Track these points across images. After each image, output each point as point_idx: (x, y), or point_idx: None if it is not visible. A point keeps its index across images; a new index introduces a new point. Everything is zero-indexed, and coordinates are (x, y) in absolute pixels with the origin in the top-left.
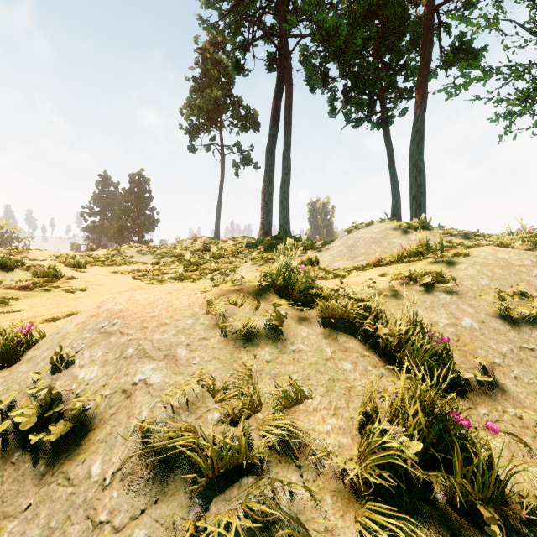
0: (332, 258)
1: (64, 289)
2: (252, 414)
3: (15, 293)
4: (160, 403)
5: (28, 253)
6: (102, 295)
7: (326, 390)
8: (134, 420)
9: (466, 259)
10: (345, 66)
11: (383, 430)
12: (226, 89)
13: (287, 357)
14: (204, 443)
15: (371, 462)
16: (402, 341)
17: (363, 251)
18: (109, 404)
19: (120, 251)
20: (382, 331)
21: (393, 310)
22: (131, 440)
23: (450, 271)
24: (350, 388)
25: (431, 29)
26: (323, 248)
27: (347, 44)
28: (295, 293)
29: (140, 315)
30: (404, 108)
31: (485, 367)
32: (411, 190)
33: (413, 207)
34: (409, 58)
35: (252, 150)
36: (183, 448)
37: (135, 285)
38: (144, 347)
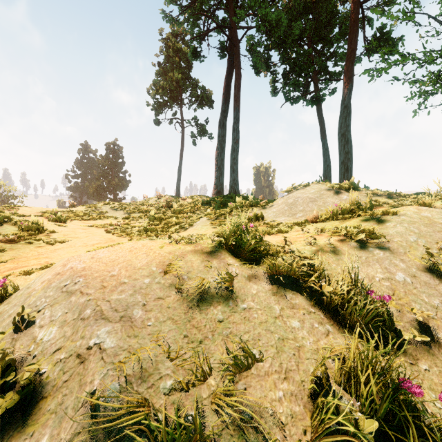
0: (275, 215)
1: (45, 242)
2: (204, 380)
3: (2, 245)
4: (112, 370)
5: (18, 210)
6: (78, 247)
7: (277, 351)
8: (85, 390)
9: (395, 218)
10: (284, 53)
11: (334, 394)
12: (185, 72)
13: (238, 316)
14: (153, 423)
15: (327, 440)
16: (344, 297)
17: (302, 208)
18: (63, 369)
19: (96, 207)
20: (326, 288)
21: (333, 266)
22: (76, 421)
23: (381, 228)
24: (299, 347)
25: (357, 22)
26: (267, 206)
27: (286, 35)
28: (245, 251)
29: (101, 273)
30: (334, 88)
31: (420, 321)
32: (340, 156)
33: (341, 171)
34: (338, 46)
35: (207, 123)
36: (130, 432)
37: (107, 238)
38: (102, 308)
